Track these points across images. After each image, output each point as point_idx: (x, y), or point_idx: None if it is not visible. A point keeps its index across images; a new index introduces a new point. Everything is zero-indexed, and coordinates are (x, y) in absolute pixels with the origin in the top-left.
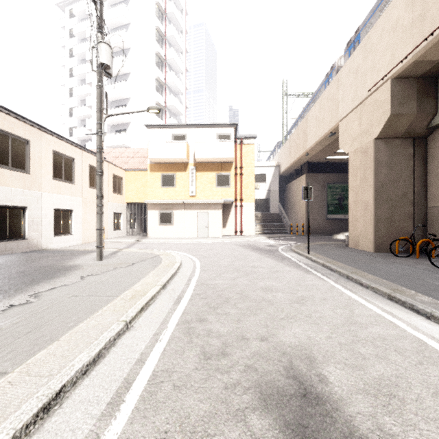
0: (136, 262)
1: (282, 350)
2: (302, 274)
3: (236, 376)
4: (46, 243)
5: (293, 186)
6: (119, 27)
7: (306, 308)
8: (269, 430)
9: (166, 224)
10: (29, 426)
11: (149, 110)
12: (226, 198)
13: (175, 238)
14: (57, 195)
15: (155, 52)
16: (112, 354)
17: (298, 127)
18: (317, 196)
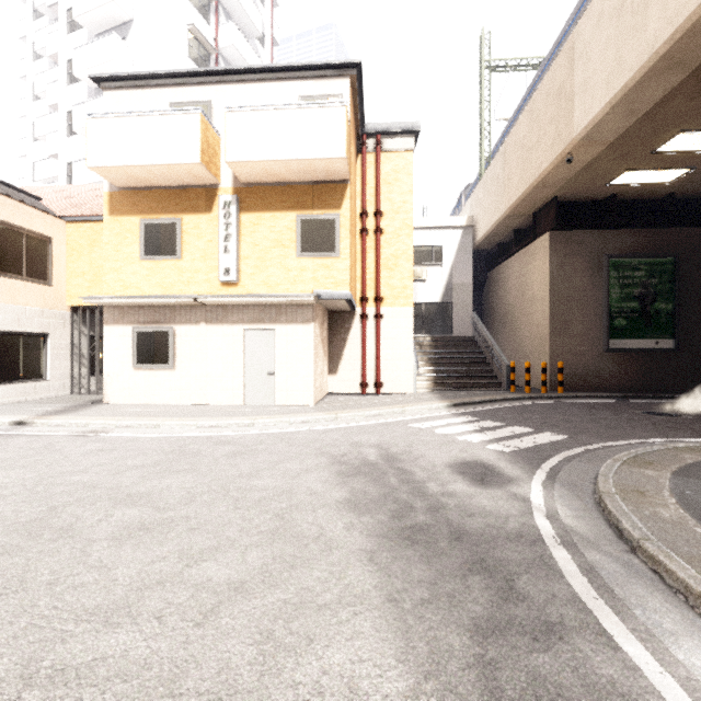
0: None
1: None
2: None
3: None
4: None
5: (507, 273)
6: None
7: None
8: None
9: (153, 366)
10: None
11: None
12: (326, 289)
13: (171, 408)
14: None
15: None
16: None
17: (533, 98)
18: (580, 290)
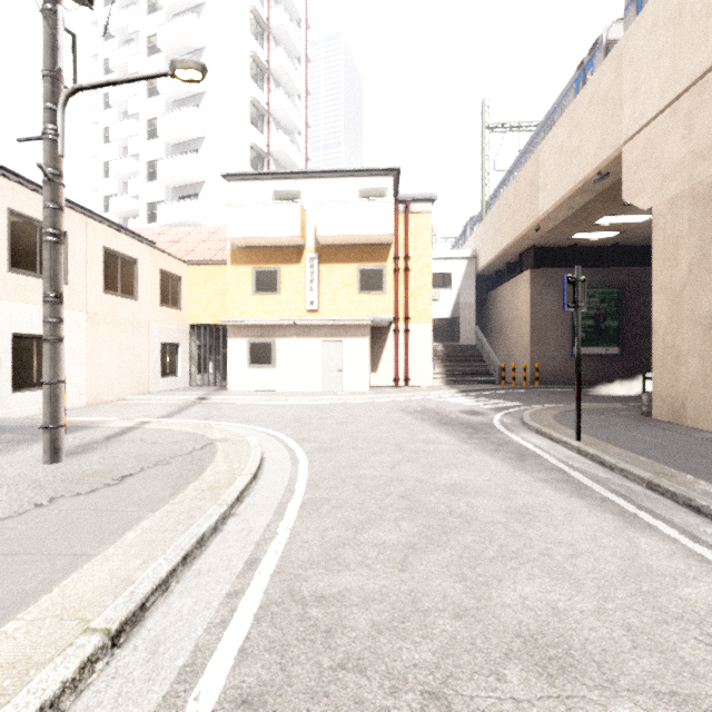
0: (140, 469)
1: None
2: (616, 527)
3: None
4: None
5: (502, 295)
6: (186, 12)
7: None
8: None
9: (261, 366)
10: None
11: (174, 68)
12: (377, 315)
13: (278, 392)
14: (23, 304)
15: (249, 53)
16: None
17: (516, 179)
18: (552, 312)
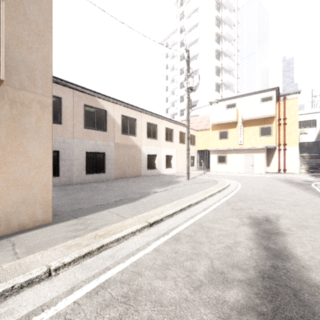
0: (205, 182)
1: (266, 213)
2: (314, 197)
3: (242, 213)
4: (162, 171)
5: None
6: (192, 43)
7: (295, 208)
8: (247, 221)
9: (222, 163)
10: (186, 207)
11: (211, 104)
12: (268, 144)
13: (228, 172)
14: (167, 148)
15: (214, 50)
16: (201, 203)
17: None
18: None
